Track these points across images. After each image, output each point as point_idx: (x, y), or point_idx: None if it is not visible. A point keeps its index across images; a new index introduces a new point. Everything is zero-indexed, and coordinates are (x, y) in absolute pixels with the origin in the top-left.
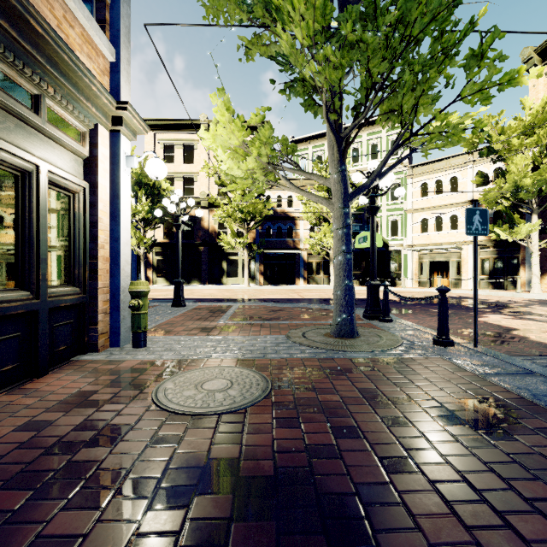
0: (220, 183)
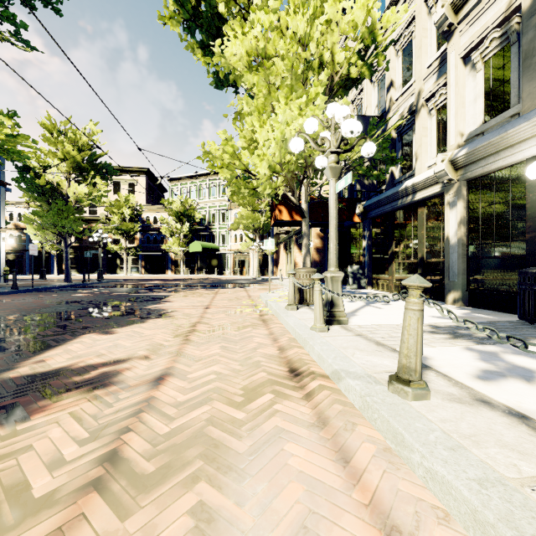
0: (107, 210)
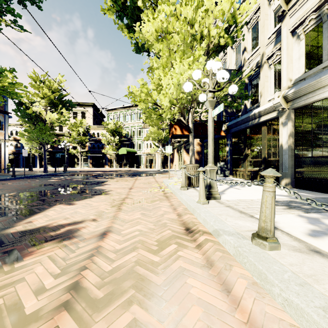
0: (69, 129)
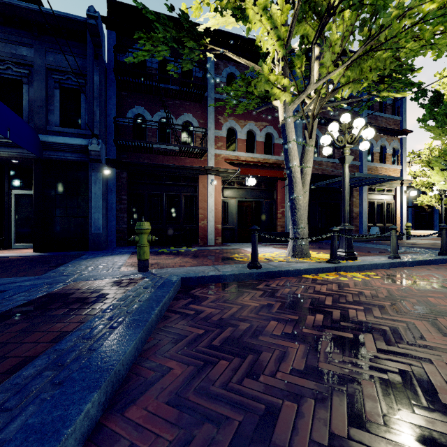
0: None
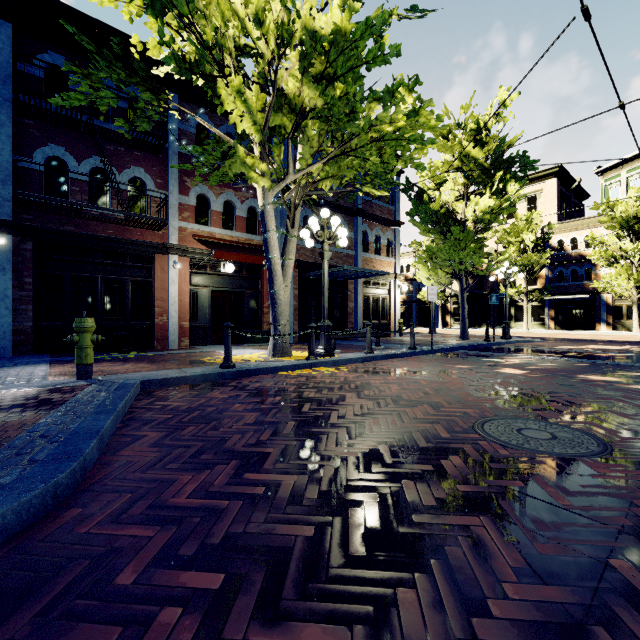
0: (499, 242)
